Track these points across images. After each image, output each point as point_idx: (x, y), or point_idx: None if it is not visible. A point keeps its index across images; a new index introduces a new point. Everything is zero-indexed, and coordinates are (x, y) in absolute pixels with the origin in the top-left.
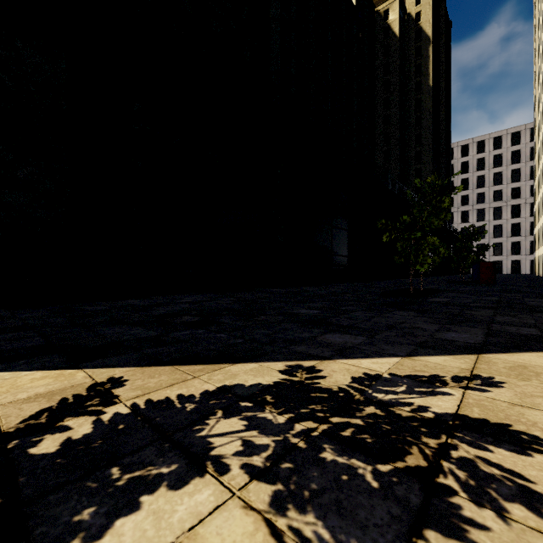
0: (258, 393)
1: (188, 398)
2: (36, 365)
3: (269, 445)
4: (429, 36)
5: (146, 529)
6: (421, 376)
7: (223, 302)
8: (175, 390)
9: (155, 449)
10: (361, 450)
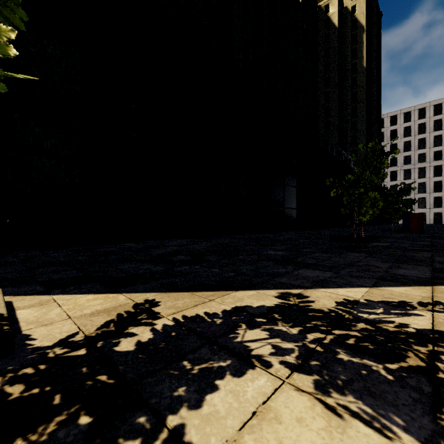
0: (266, 312)
1: (214, 315)
2: (84, 290)
3: (294, 349)
4: (363, 25)
5: (231, 402)
6: (391, 301)
7: (203, 245)
8: (200, 309)
9: (208, 349)
10: (368, 354)
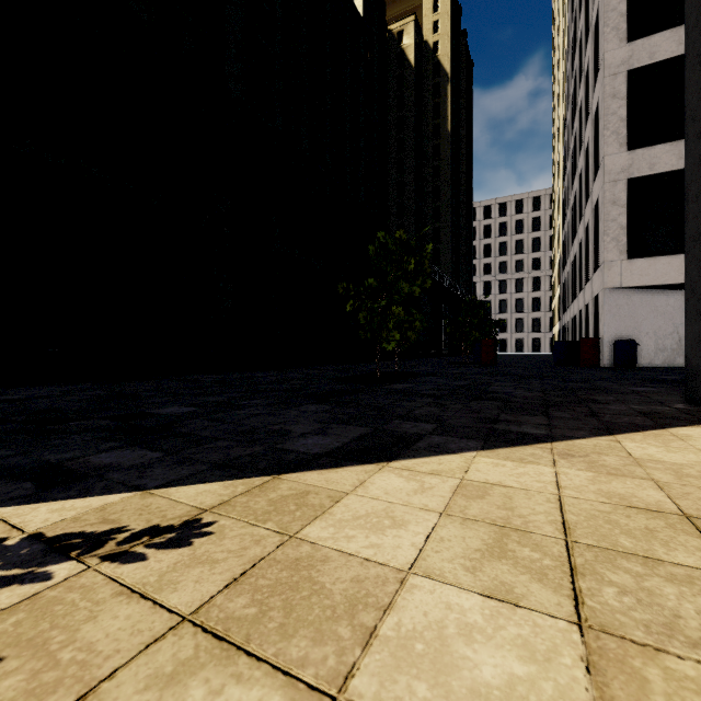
0: None
1: None
2: None
3: None
4: (448, 72)
5: None
6: (84, 534)
7: (70, 398)
8: None
9: None
10: None
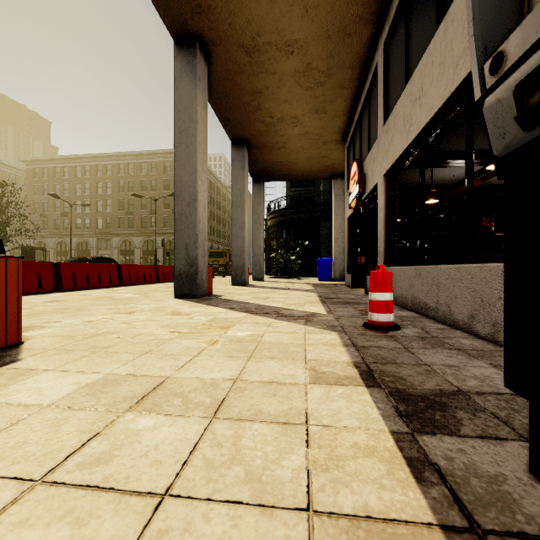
0: None
1: None
2: None
3: None
4: None
5: None
6: None
7: None
8: None
9: None
10: None
